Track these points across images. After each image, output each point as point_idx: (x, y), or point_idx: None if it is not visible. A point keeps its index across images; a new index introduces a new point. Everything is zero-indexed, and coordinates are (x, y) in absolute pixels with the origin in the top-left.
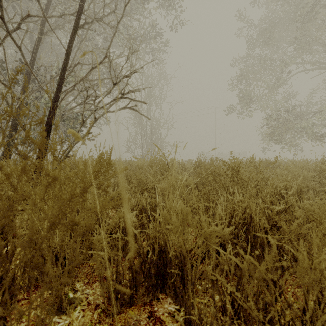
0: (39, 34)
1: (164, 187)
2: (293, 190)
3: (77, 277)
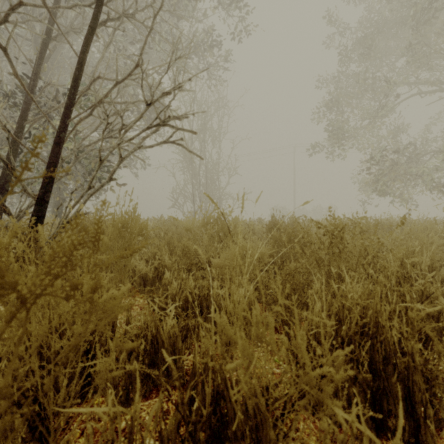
0: (45, 38)
1: (223, 262)
2: (423, 266)
3: (66, 433)
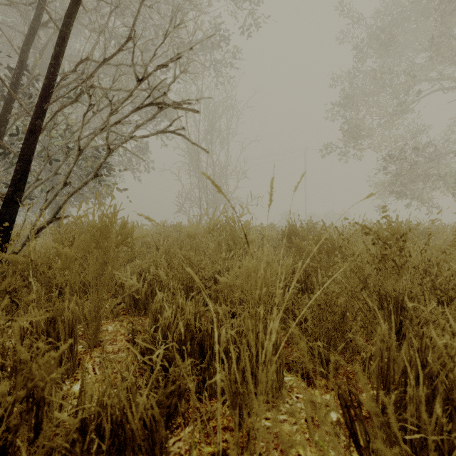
0: (32, 22)
1: (234, 281)
2: None
3: None
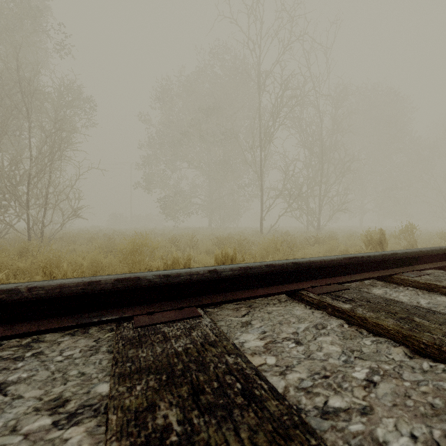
0: None
1: None
2: None
3: None
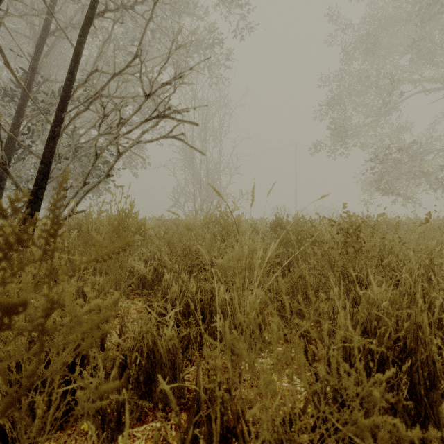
0: (42, 33)
1: (227, 263)
2: (443, 268)
3: None
